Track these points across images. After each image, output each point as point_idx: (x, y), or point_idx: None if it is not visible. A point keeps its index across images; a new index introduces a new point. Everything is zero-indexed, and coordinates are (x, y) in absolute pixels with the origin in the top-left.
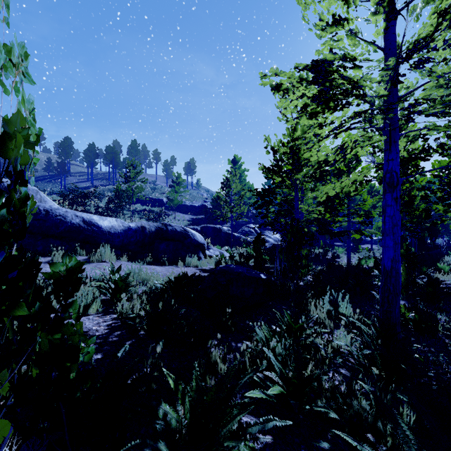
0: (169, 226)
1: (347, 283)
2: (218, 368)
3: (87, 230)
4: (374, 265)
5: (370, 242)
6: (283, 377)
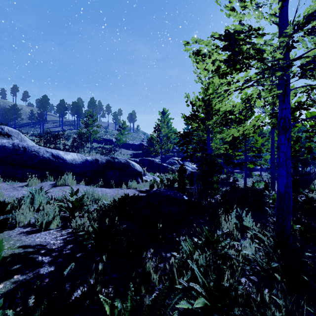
0: (116, 159)
1: (247, 201)
2: (151, 277)
3: (54, 162)
4: (264, 187)
5: (259, 170)
6: (205, 286)
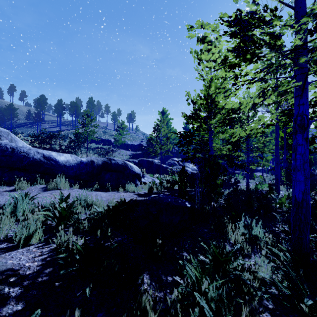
0: (113, 160)
1: (252, 206)
2: (148, 316)
3: (46, 164)
4: (269, 189)
5: (260, 171)
6: None
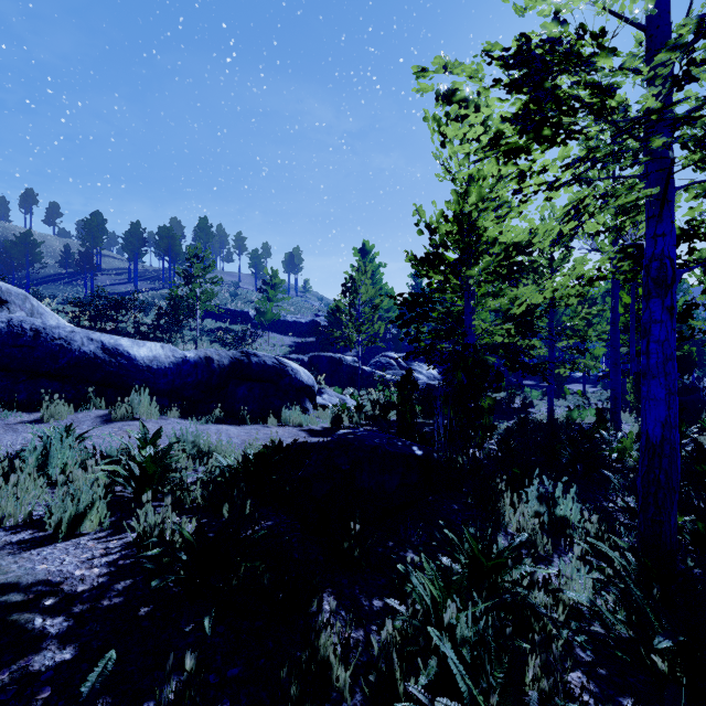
0: (253, 356)
1: (559, 456)
2: (333, 675)
3: (108, 364)
4: (597, 421)
5: (579, 381)
6: (477, 703)
